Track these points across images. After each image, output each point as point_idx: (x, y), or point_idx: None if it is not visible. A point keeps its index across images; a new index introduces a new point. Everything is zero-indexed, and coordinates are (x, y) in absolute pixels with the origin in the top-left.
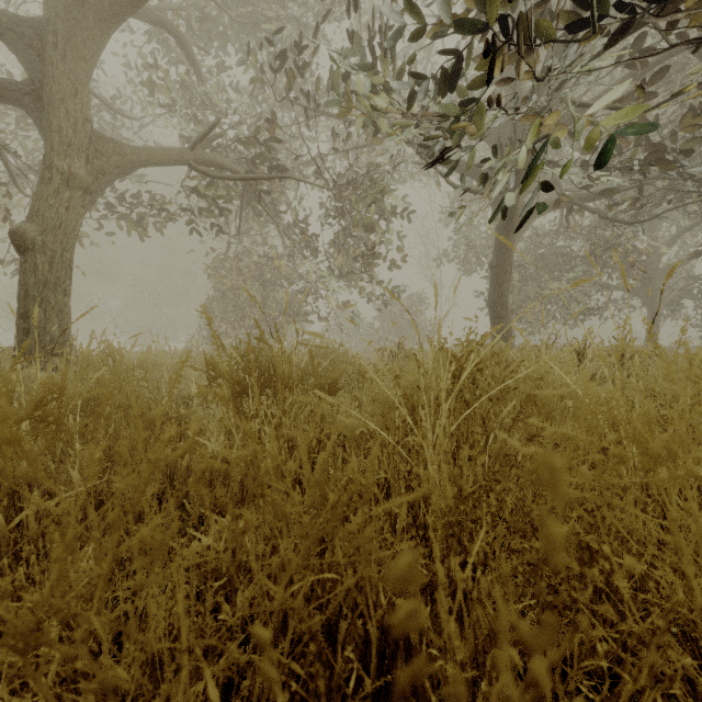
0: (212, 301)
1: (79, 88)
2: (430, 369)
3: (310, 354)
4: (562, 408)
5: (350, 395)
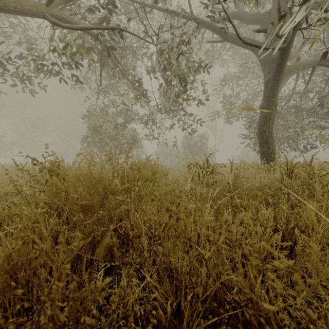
0: (86, 135)
1: None
2: None
3: None
4: None
5: None
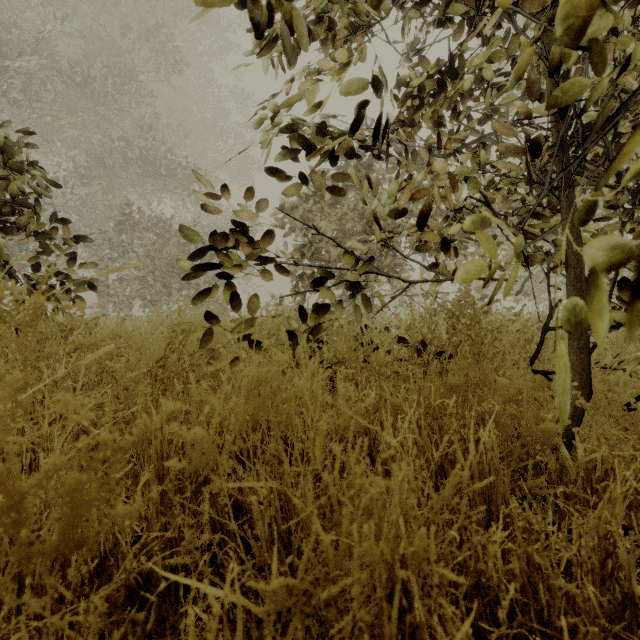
0: None
1: None
2: None
3: None
4: None
5: None
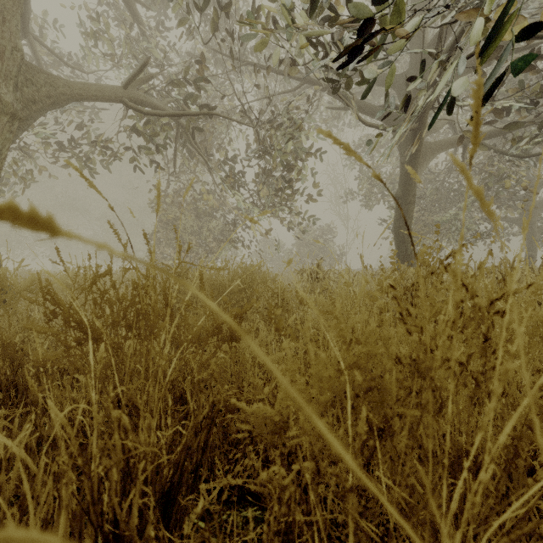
0: (157, 229)
1: (7, 16)
2: (448, 324)
3: (199, 279)
4: (541, 348)
5: (265, 328)
